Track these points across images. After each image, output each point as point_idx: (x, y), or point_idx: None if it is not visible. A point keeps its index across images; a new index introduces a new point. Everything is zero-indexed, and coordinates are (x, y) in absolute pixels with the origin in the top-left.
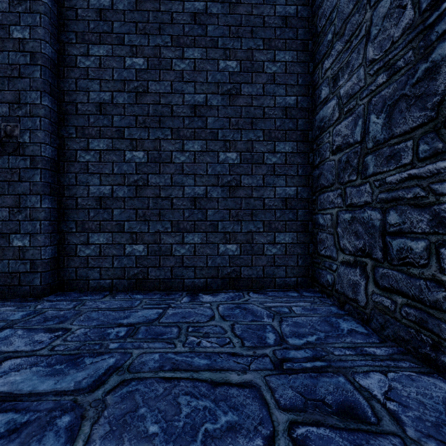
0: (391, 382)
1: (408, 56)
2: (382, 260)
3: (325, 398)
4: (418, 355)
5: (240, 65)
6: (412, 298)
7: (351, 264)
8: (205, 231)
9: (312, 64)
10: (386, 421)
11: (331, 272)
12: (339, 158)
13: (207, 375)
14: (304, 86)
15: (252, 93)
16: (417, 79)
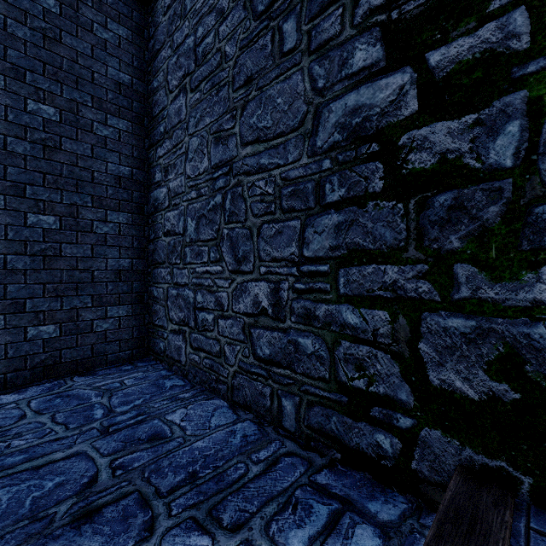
0: (188, 411)
1: (206, 190)
2: (194, 328)
3: (141, 437)
4: (210, 389)
5: (60, 114)
6: (208, 352)
7: (177, 332)
8: (4, 312)
9: (148, 141)
10: (177, 432)
11: (163, 340)
12: (169, 241)
13: (27, 466)
14: (140, 160)
15: (78, 152)
16: (210, 208)
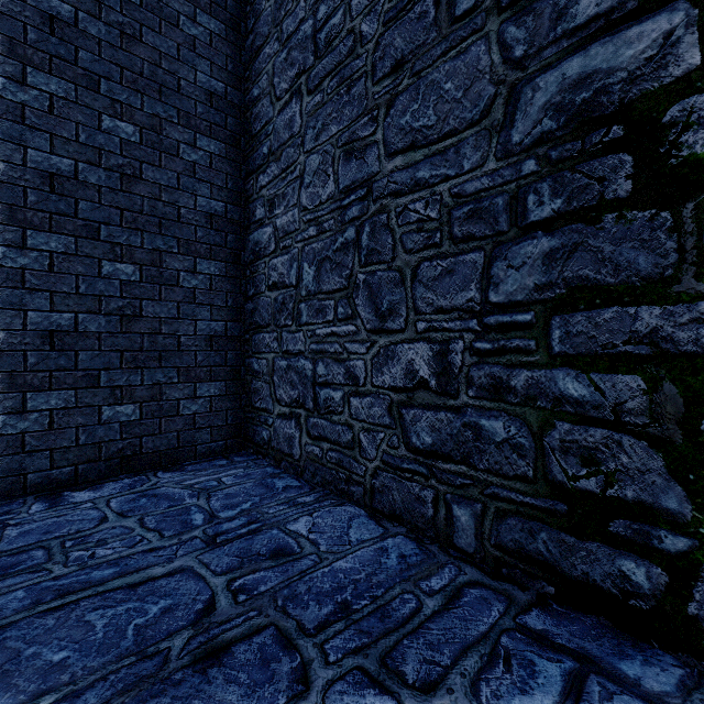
0: (315, 519)
1: (332, 223)
2: (313, 410)
3: (260, 552)
4: (338, 492)
5: (140, 133)
6: (334, 443)
7: (287, 416)
8: (75, 386)
9: (245, 167)
10: (308, 548)
11: (267, 427)
12: (276, 297)
13: (120, 582)
14: (236, 193)
15: (161, 182)
16: (337, 248)
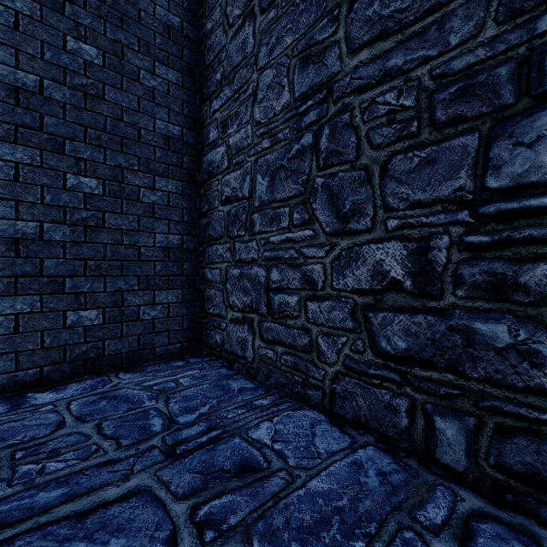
0: (276, 425)
1: (286, 133)
2: (266, 314)
3: (224, 466)
4: (293, 395)
5: (103, 57)
6: (289, 346)
7: (240, 321)
8: (40, 292)
9: (199, 96)
10: (275, 461)
11: (220, 331)
12: (229, 210)
13: (66, 510)
14: (191, 119)
15: (122, 103)
16: (292, 156)
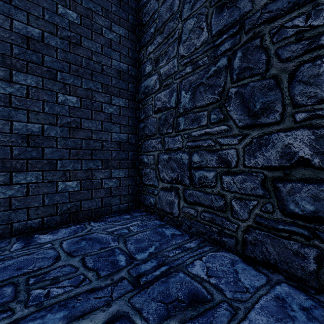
0: (206, 263)
1: (205, 60)
2: (189, 185)
3: (178, 296)
4: (210, 240)
5: (80, 18)
6: (207, 207)
7: (168, 189)
8: (42, 169)
9: (138, 45)
10: (215, 294)
11: (153, 196)
12: (160, 116)
13: None
14: (133, 59)
15: (92, 49)
16: (210, 75)
